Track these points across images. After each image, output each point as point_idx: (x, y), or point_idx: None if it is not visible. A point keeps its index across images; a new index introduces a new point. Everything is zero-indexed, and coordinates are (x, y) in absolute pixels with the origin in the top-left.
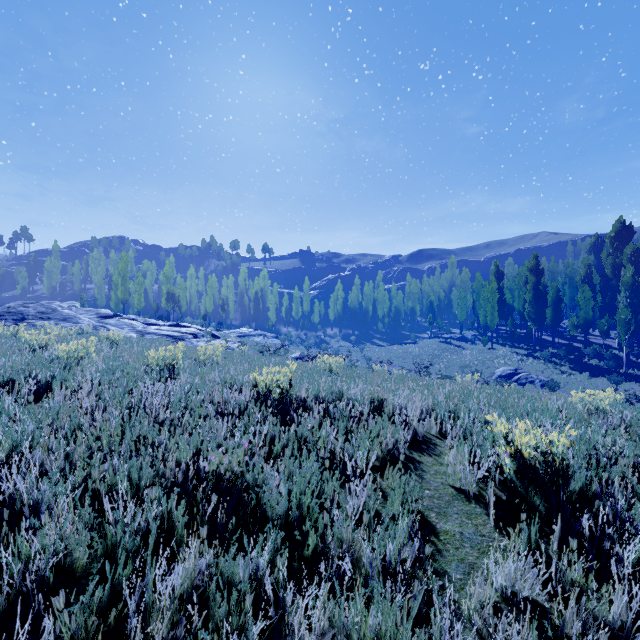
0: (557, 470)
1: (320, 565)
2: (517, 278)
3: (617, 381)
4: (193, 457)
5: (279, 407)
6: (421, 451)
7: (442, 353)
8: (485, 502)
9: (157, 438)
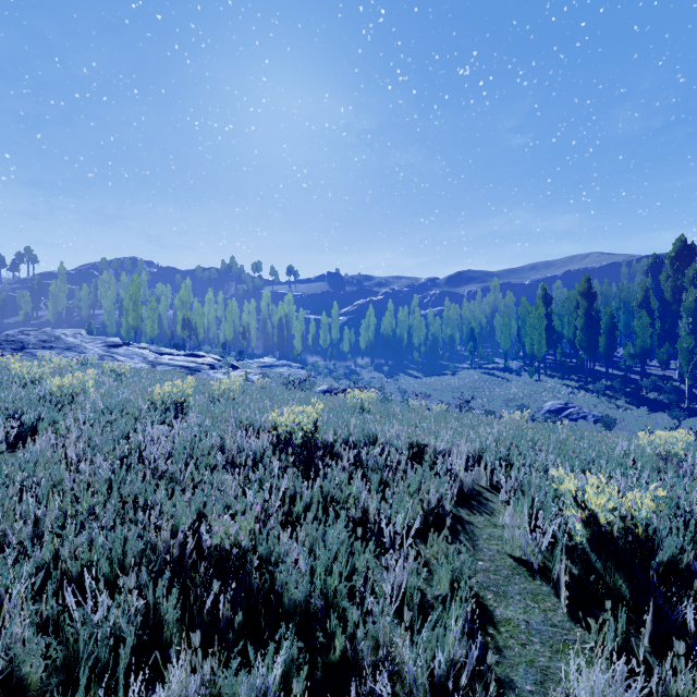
0: (641, 538)
1: (350, 676)
2: (567, 303)
3: (679, 417)
4: (194, 523)
5: (301, 455)
6: (470, 508)
7: (484, 385)
8: (553, 577)
9: (151, 498)
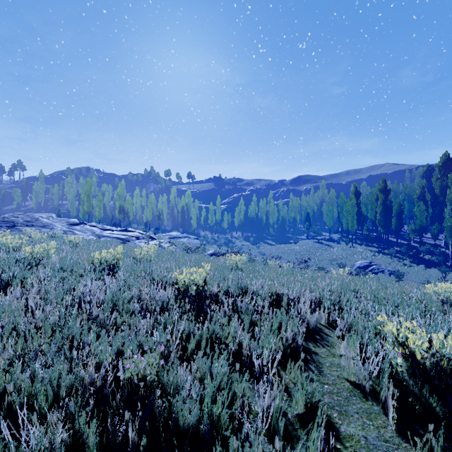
0: (446, 370)
1: None
2: (370, 196)
3: (446, 271)
4: (114, 358)
5: (195, 304)
6: (315, 341)
7: (316, 250)
8: (380, 398)
9: (84, 338)
